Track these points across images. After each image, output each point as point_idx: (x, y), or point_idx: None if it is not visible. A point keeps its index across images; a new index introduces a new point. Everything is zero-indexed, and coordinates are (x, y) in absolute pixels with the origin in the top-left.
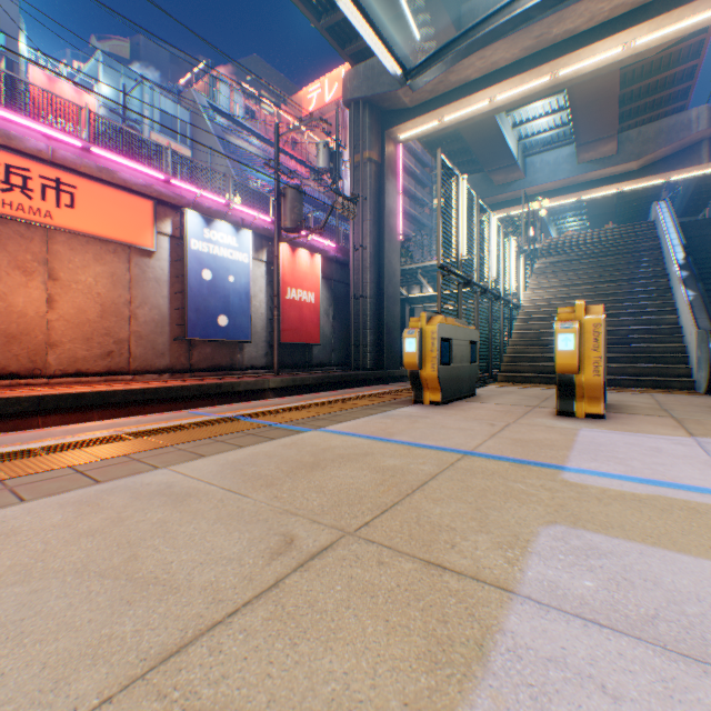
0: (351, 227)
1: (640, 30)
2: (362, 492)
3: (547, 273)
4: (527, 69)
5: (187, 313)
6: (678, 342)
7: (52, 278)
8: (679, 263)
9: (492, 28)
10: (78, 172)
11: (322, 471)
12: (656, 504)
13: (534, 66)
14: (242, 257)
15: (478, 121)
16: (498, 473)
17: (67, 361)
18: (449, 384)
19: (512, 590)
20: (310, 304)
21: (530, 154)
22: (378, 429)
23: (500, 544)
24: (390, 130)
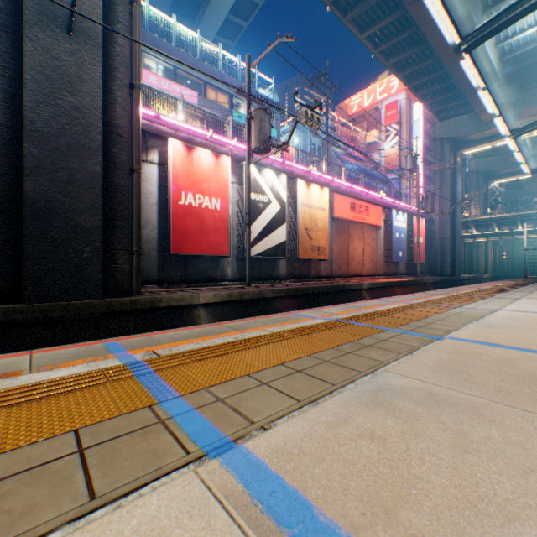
0: (437, 203)
1: None
2: None
3: None
4: None
5: (392, 251)
6: None
7: (363, 241)
8: None
9: None
10: (367, 202)
11: None
12: None
13: None
14: (403, 225)
15: None
16: None
17: (365, 271)
18: None
19: None
20: (420, 244)
21: None
22: None
23: None
24: (459, 151)
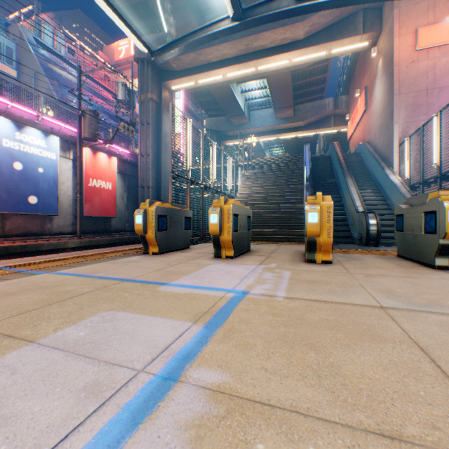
0: (139, 141)
1: (295, 54)
2: (22, 305)
3: (251, 179)
4: (242, 62)
5: None
6: (302, 218)
7: None
8: (307, 178)
9: (198, 38)
10: None
11: (13, 296)
12: (180, 297)
13: (246, 61)
14: (51, 155)
15: (219, 86)
16: (125, 289)
17: None
18: (166, 242)
19: (35, 341)
20: (108, 190)
21: (252, 110)
22: (93, 270)
23: (65, 322)
24: (165, 82)
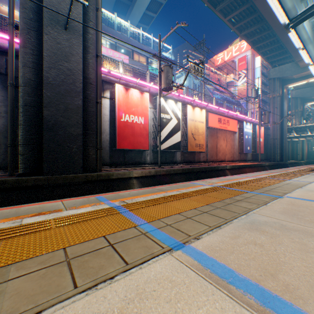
0: (271, 117)
1: None
2: None
3: None
4: None
5: (243, 147)
6: None
7: (225, 141)
8: None
9: None
10: (228, 117)
11: None
12: None
13: None
14: (250, 131)
15: None
16: None
17: (227, 158)
18: None
19: None
20: (260, 142)
21: None
22: None
23: None
24: (285, 85)
